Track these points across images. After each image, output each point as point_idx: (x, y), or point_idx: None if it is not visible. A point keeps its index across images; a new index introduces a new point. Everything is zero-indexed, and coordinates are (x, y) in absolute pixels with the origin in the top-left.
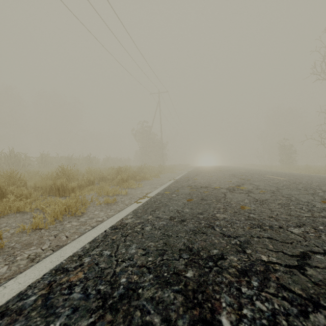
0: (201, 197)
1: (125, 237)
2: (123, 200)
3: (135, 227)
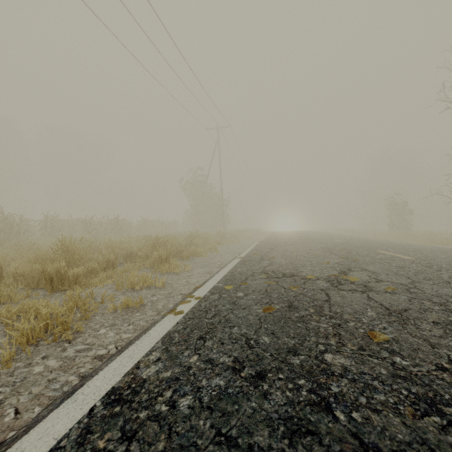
0: (288, 302)
1: (127, 441)
2: (155, 299)
3: (159, 397)
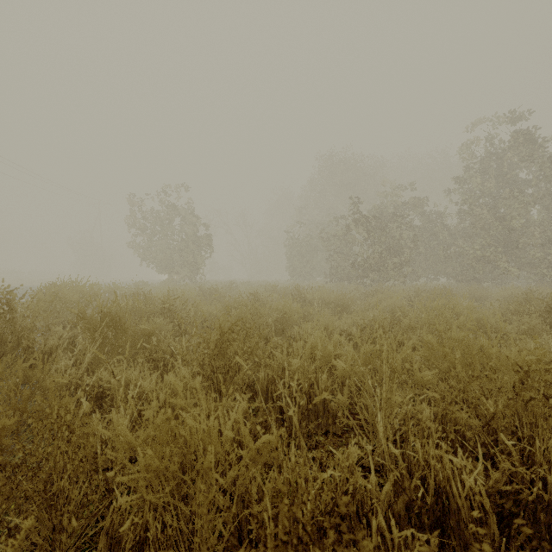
0: None
1: None
2: None
3: None
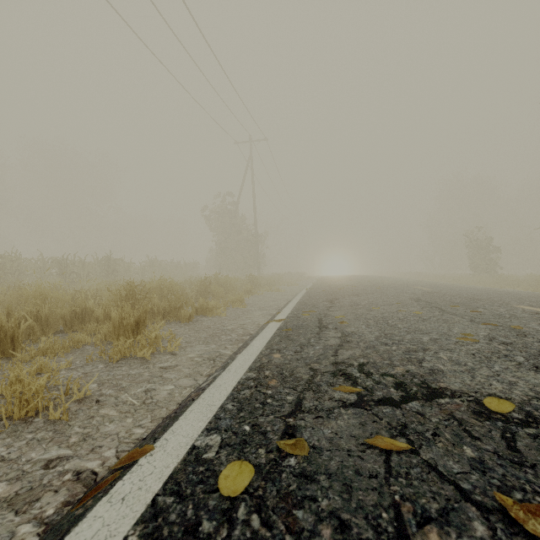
0: None
1: None
2: None
3: None
